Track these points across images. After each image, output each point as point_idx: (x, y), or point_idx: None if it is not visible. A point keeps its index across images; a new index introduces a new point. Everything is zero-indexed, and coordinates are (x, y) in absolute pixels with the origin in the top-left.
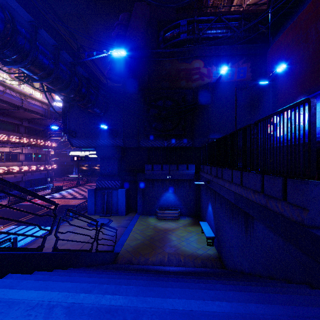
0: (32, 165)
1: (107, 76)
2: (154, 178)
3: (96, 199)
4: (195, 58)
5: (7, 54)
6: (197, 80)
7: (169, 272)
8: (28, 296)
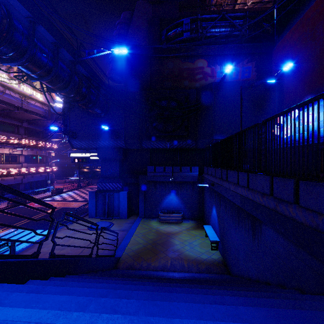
0: (32, 167)
1: (109, 76)
2: (157, 180)
3: (97, 201)
4: (198, 57)
5: (3, 51)
6: (201, 80)
7: (172, 279)
8: (13, 315)
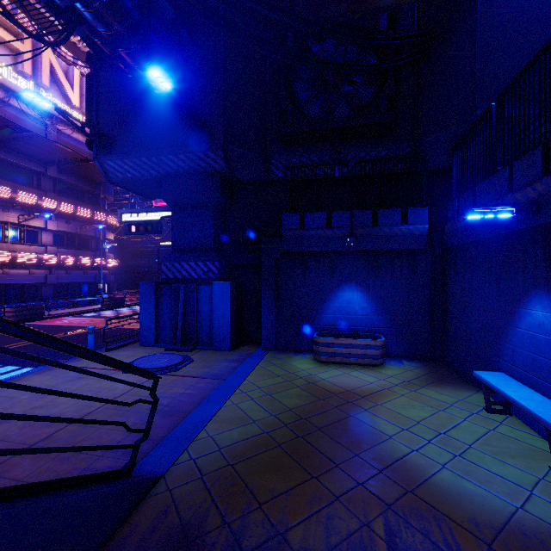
0: (67, 255)
1: None
2: (308, 250)
3: (159, 306)
4: None
5: None
6: None
7: None
8: None
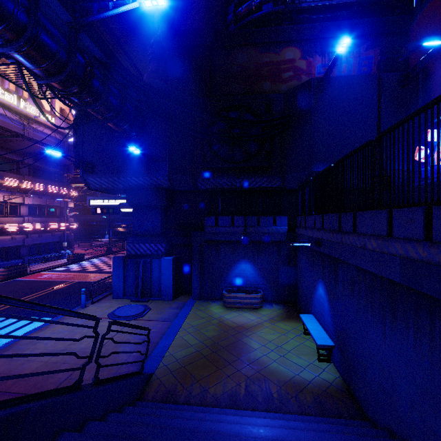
0: (39, 222)
1: (147, 82)
2: (220, 240)
3: (125, 273)
4: (286, 45)
5: None
6: (290, 80)
7: None
8: None
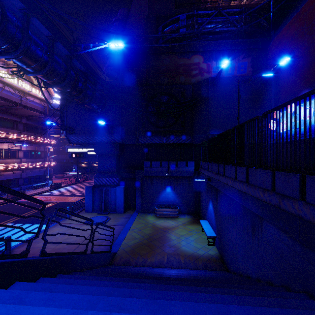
0: (31, 162)
1: (106, 72)
2: (153, 175)
3: (94, 196)
4: (194, 53)
5: None
6: (197, 76)
7: (169, 279)
8: None
